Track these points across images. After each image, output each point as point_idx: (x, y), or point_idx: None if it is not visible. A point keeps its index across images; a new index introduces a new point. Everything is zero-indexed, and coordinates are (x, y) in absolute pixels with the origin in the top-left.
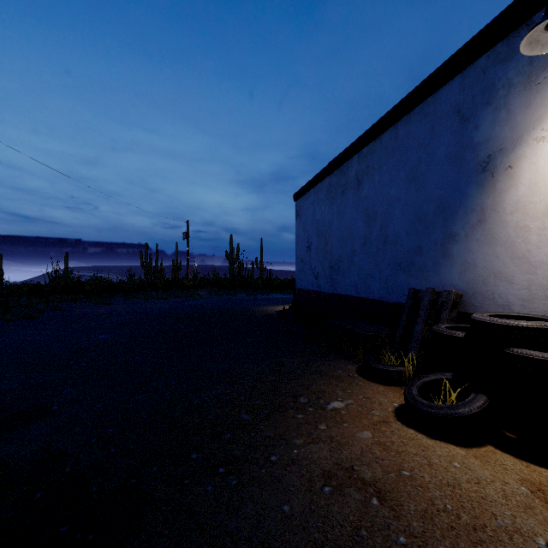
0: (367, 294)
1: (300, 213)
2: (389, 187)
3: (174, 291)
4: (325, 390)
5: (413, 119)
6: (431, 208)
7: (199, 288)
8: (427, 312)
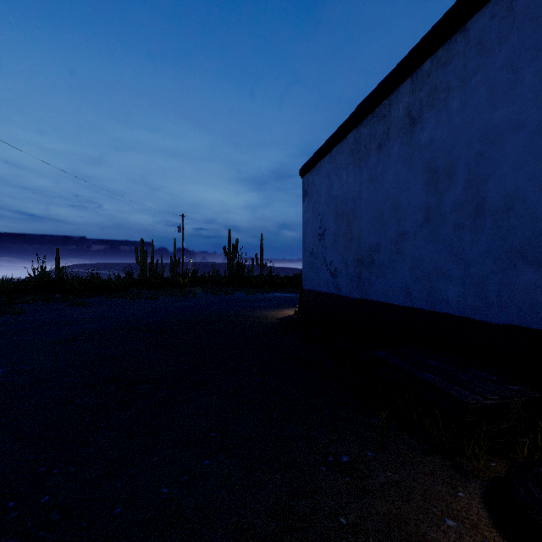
0: (433, 303)
1: (309, 191)
2: (488, 110)
3: (167, 289)
4: None
5: None
6: None
7: (196, 286)
8: None
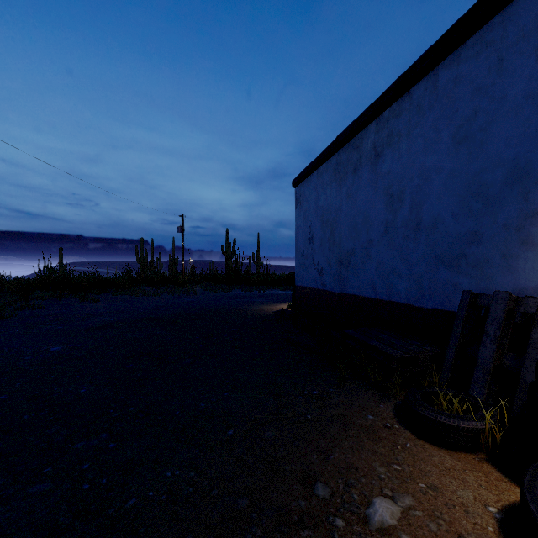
0: (390, 295)
1: (300, 201)
2: (423, 156)
3: (168, 287)
4: (357, 464)
5: (465, 55)
6: (497, 176)
7: (195, 284)
8: (501, 327)
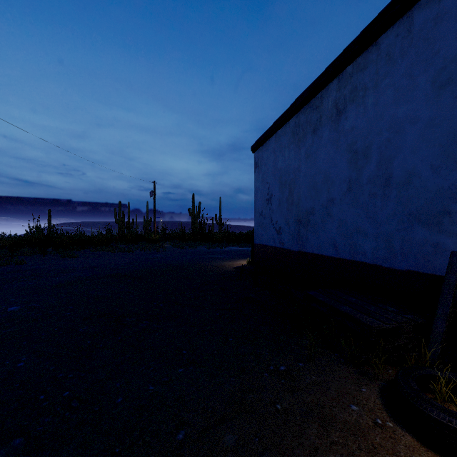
0: (354, 255)
1: (258, 164)
2: (394, 107)
3: (141, 244)
4: None
5: None
6: None
7: (165, 241)
8: None
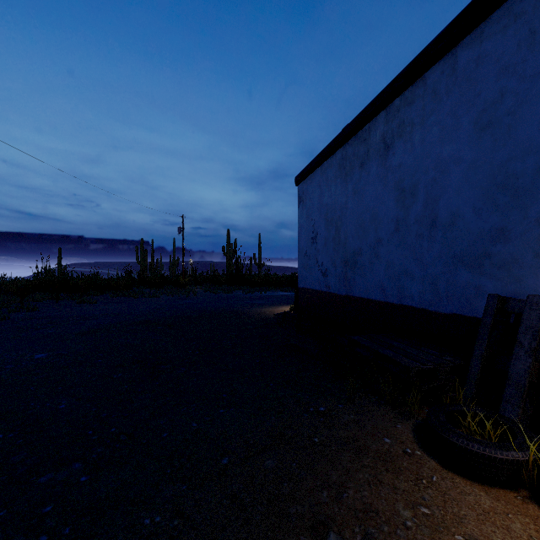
0: (401, 298)
1: (303, 199)
2: (439, 146)
3: (168, 288)
4: (376, 505)
5: (489, 31)
6: (528, 165)
7: (195, 285)
8: (538, 337)
